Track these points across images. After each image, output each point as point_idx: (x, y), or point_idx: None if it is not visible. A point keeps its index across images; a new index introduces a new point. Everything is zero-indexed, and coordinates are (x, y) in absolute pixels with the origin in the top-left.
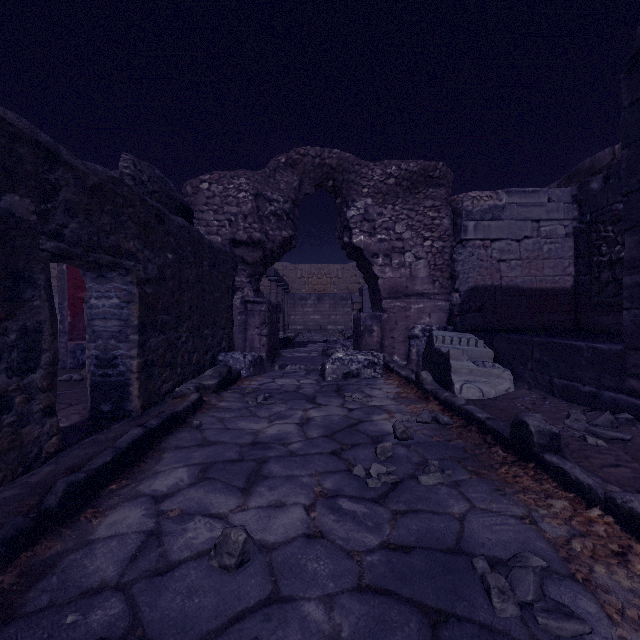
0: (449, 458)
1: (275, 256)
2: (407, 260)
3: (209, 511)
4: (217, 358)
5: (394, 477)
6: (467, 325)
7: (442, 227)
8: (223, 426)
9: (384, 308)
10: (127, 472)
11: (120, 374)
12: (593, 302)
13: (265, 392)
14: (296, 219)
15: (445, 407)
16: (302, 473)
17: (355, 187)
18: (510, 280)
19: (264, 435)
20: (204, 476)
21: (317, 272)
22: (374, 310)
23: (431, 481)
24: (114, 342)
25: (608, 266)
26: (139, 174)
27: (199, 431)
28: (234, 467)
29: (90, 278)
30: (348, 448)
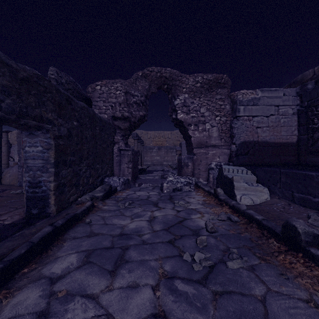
0: (243, 246)
1: (136, 125)
2: (207, 127)
3: (86, 292)
4: (104, 180)
5: (210, 262)
6: (239, 162)
7: (225, 109)
8: (104, 222)
9: (194, 153)
10: (37, 258)
11: (43, 191)
12: (309, 150)
13: (130, 200)
14: (147, 106)
15: (233, 210)
16: (150, 258)
17: (179, 88)
18: (263, 138)
19: (127, 228)
20: (87, 260)
21: (158, 135)
22: (189, 154)
23: (235, 266)
24: (39, 173)
25: (318, 130)
26: (60, 78)
27: (89, 226)
28: (107, 253)
29: (25, 135)
30: (178, 238)
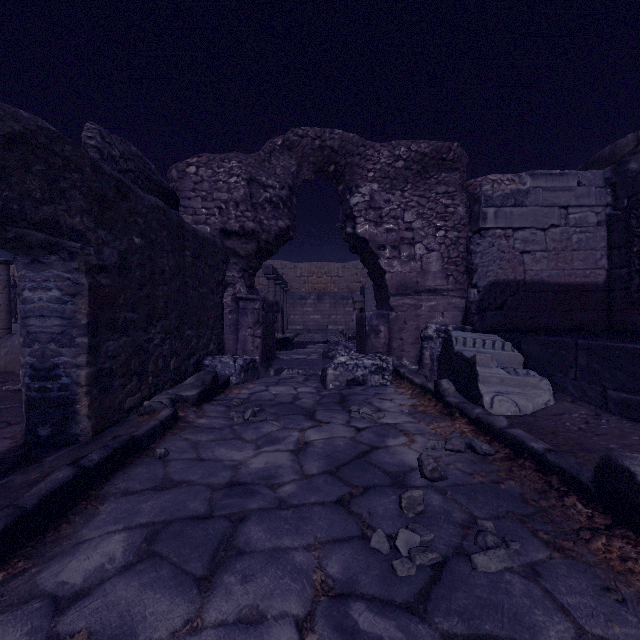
0: (506, 515)
1: (271, 249)
2: (417, 252)
3: (135, 636)
4: (203, 362)
5: (434, 556)
6: (486, 325)
7: (456, 215)
8: (196, 455)
9: (392, 306)
10: (33, 544)
11: (62, 388)
12: (633, 298)
13: (255, 404)
14: (294, 208)
15: (478, 428)
16: (295, 543)
17: (359, 171)
18: (535, 274)
19: (247, 470)
20: (149, 549)
21: (317, 271)
22: (380, 308)
23: (493, 565)
24: (55, 346)
25: None
26: (108, 148)
27: (162, 464)
28: (196, 531)
29: (22, 263)
30: (359, 493)
